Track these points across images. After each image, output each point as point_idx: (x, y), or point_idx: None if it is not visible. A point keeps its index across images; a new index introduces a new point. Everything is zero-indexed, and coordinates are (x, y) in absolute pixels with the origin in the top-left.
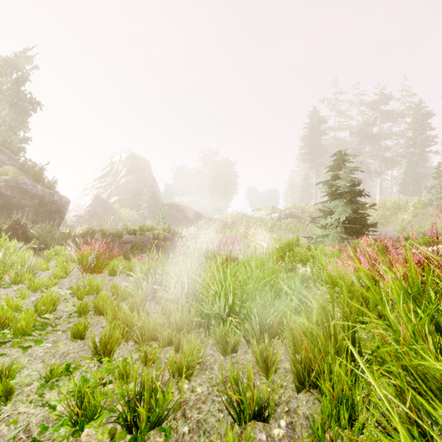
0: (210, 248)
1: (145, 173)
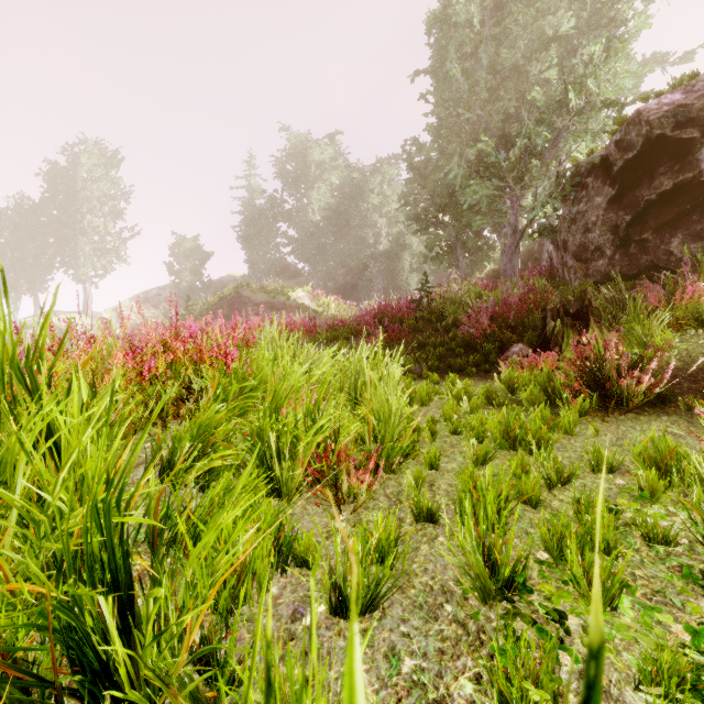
0: None
1: None
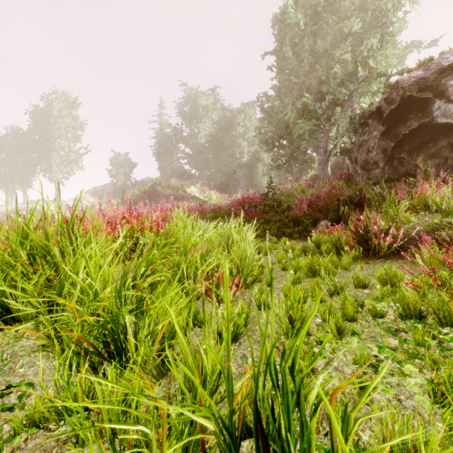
0: None
1: None
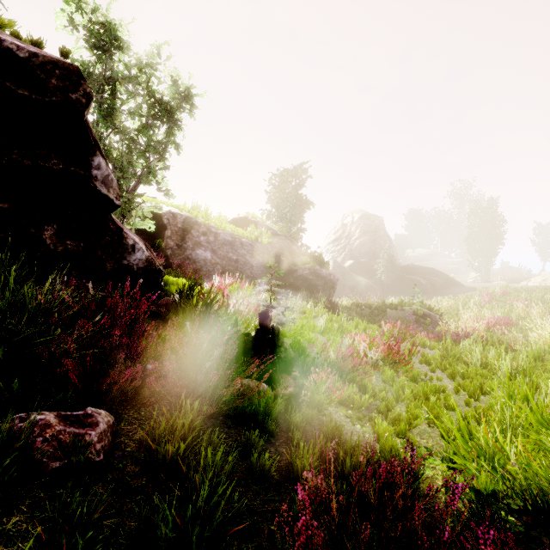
0: (478, 329)
1: (379, 233)
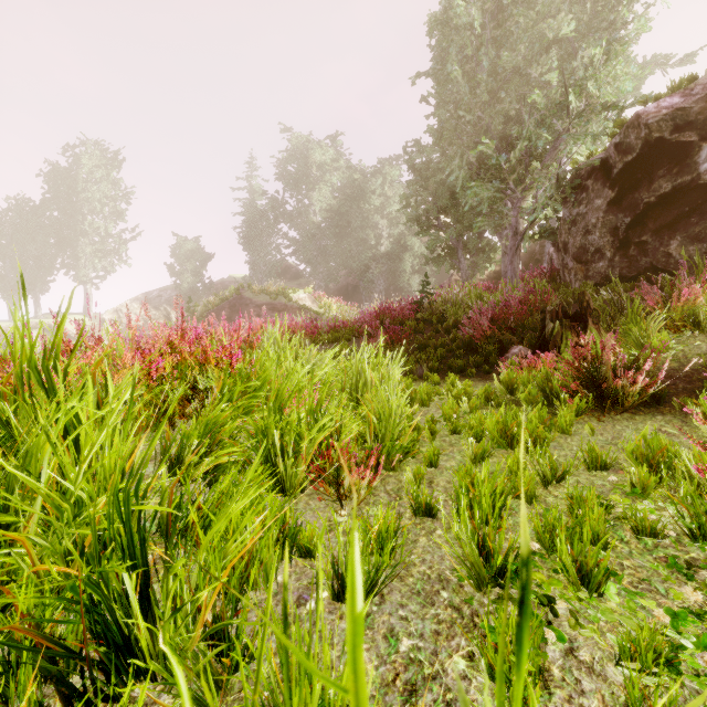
0: None
1: None
